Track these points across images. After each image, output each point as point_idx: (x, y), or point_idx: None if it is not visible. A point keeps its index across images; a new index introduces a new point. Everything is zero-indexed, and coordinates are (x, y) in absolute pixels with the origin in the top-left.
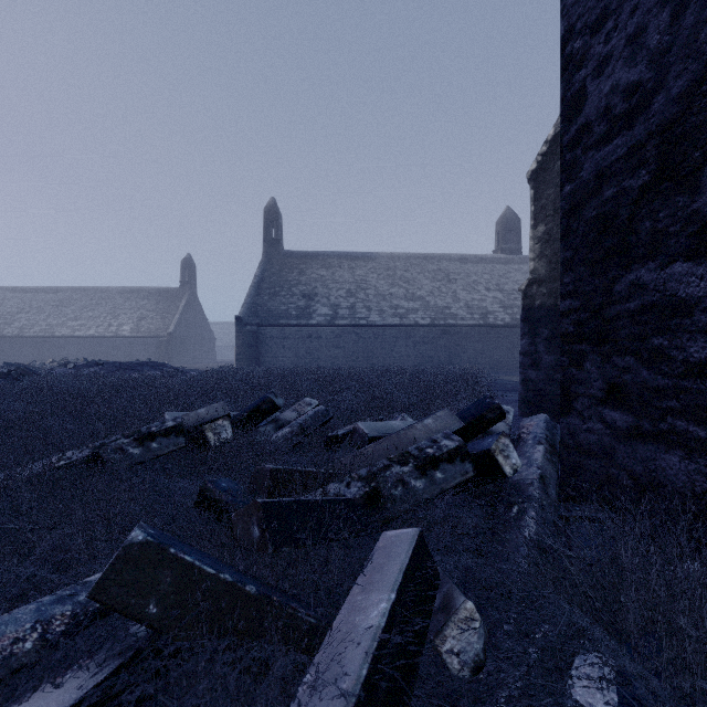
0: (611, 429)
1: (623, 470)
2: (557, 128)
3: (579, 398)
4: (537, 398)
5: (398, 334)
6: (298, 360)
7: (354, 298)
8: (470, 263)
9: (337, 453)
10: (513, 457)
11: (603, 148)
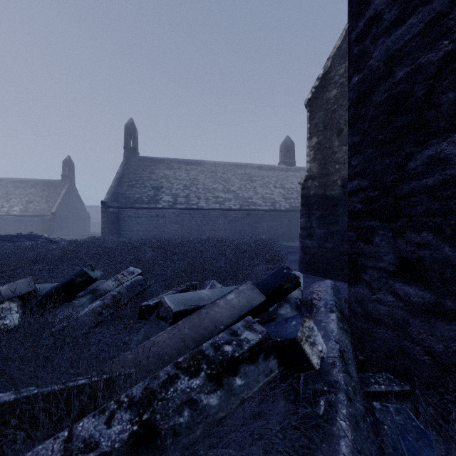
0: (404, 302)
1: (419, 344)
2: (325, 69)
3: (368, 270)
4: (312, 259)
5: (218, 215)
6: (149, 233)
7: (188, 190)
8: (264, 170)
9: (142, 328)
10: (318, 343)
11: (395, 31)
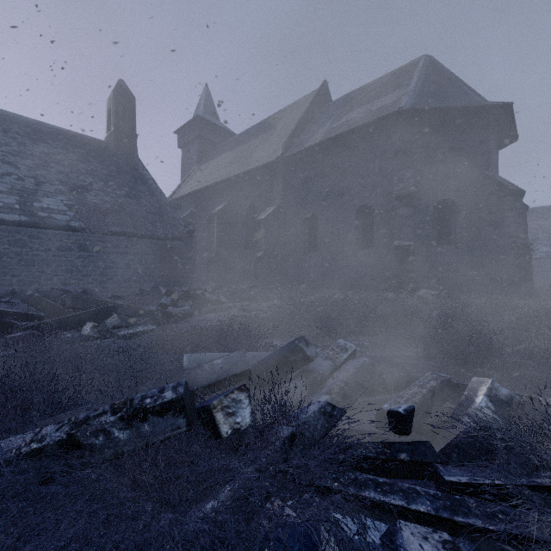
0: None
1: None
2: None
3: None
4: None
5: None
6: None
7: None
8: None
9: None
10: None
11: None
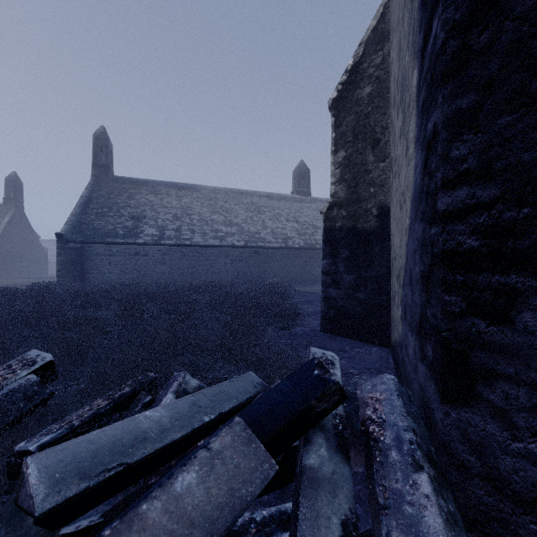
0: None
1: None
2: (356, 58)
3: (498, 381)
4: (338, 315)
5: (218, 253)
6: (125, 276)
7: (179, 222)
8: (274, 200)
9: None
10: None
11: None
